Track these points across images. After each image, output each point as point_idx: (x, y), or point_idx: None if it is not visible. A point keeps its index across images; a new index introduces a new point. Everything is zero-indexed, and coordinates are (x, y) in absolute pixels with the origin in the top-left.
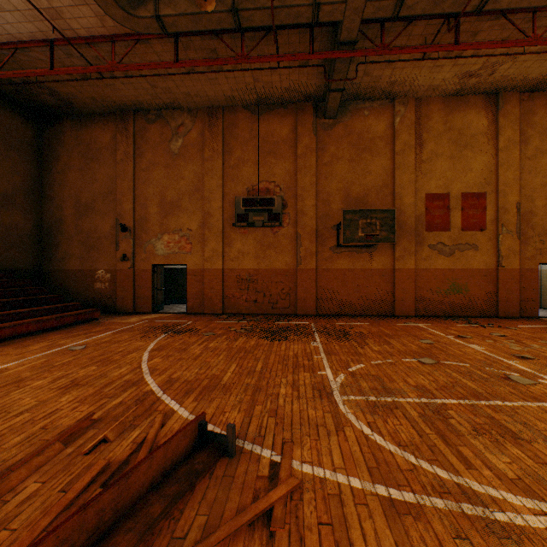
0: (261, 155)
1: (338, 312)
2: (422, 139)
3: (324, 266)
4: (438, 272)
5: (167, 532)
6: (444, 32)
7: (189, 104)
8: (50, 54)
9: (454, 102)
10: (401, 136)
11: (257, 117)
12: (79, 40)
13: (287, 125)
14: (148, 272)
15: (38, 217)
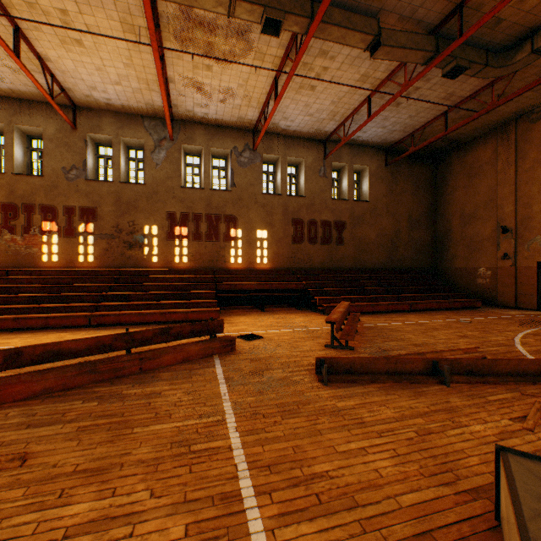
0: None
1: None
2: None
3: None
4: None
5: (514, 386)
6: None
7: None
8: (444, 121)
9: None
10: None
11: None
12: (464, 100)
13: None
14: (530, 269)
15: (432, 230)
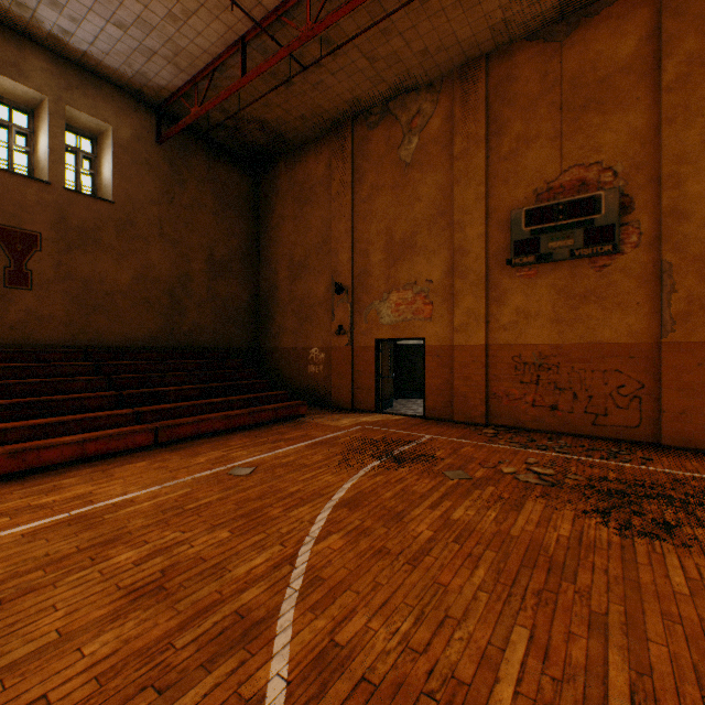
0: (565, 116)
1: None
2: None
3: None
4: None
5: None
6: None
7: (427, 74)
8: (241, 57)
9: None
10: None
11: (557, 45)
12: (270, 19)
13: (632, 31)
14: (369, 350)
15: (254, 286)
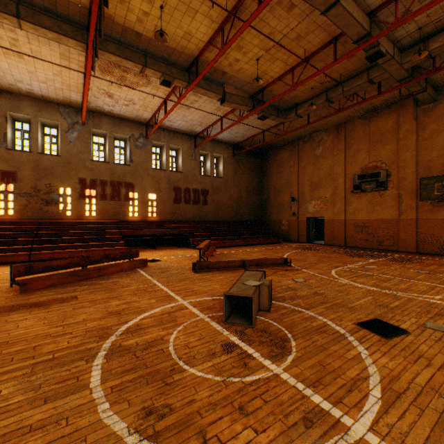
0: (370, 145)
1: (437, 252)
2: None
3: (423, 216)
4: None
5: (271, 268)
6: None
7: (324, 128)
8: (263, 136)
9: None
10: None
11: (368, 121)
12: (272, 127)
13: (391, 119)
14: (304, 221)
15: (260, 197)
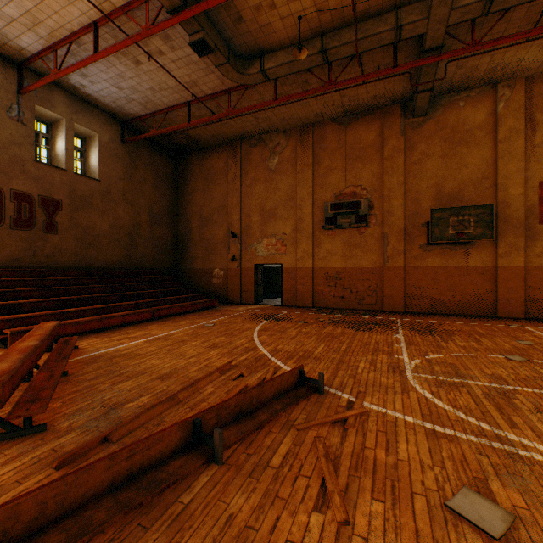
0: (347, 161)
1: (428, 310)
2: (534, 121)
3: (412, 264)
4: None
5: (285, 417)
6: None
7: (283, 126)
8: (188, 112)
9: None
10: (505, 122)
11: (344, 127)
12: (206, 97)
13: (373, 130)
14: (251, 270)
15: (175, 229)
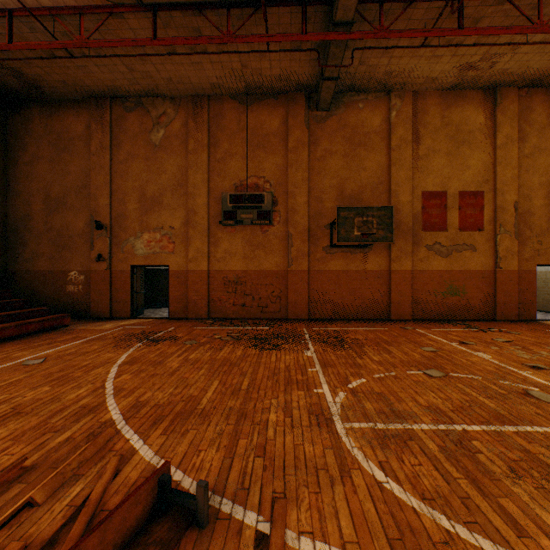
0: (249, 148)
1: (331, 316)
2: (419, 135)
3: (317, 267)
4: (435, 273)
5: None
6: (446, 18)
7: (171, 92)
8: (9, 25)
9: (451, 96)
10: (397, 131)
11: (246, 107)
12: (43, 11)
13: (278, 116)
14: (126, 273)
15: (1, 213)
